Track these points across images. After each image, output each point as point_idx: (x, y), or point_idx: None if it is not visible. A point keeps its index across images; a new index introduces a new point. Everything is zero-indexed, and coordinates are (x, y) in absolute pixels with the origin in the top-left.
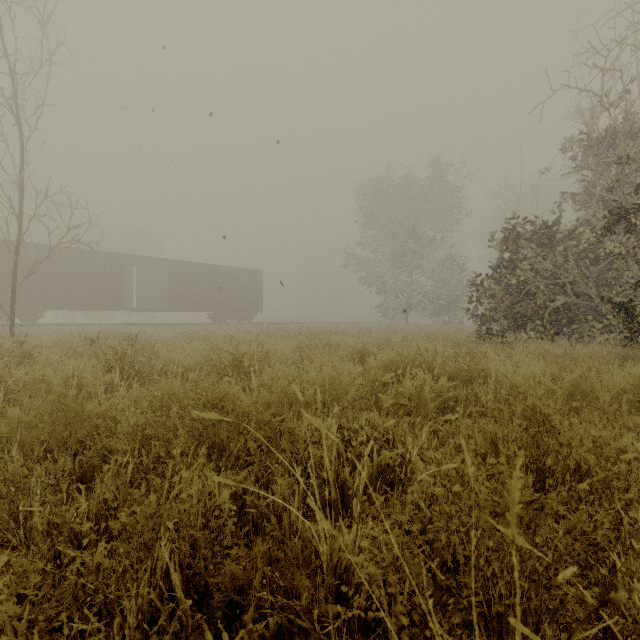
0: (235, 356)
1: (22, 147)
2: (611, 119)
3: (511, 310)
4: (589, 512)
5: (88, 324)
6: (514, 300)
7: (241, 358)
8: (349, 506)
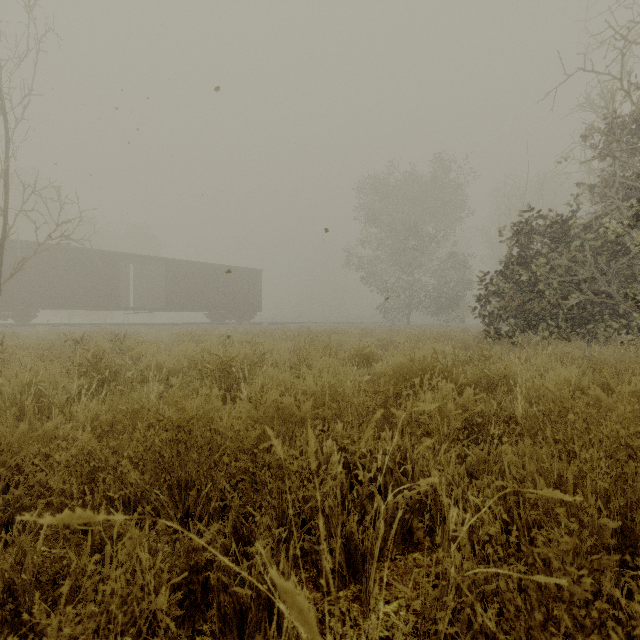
0: (223, 360)
1: (7, 138)
2: (639, 99)
3: (521, 309)
4: None
5: (83, 324)
6: (525, 298)
7: (230, 362)
8: (357, 567)
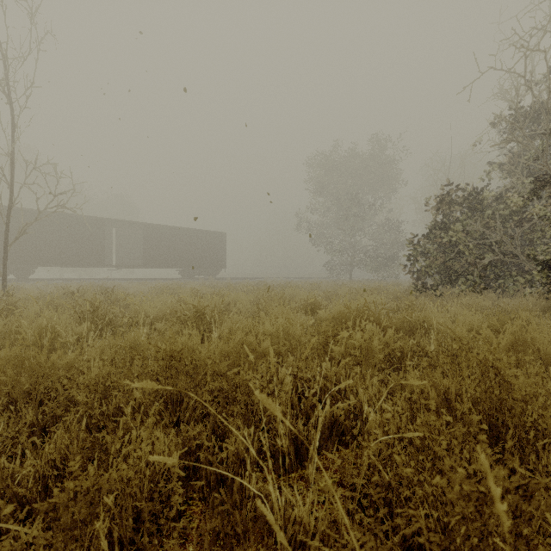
0: (198, 308)
1: (13, 123)
2: (536, 95)
3: (444, 267)
4: (548, 471)
5: (74, 279)
6: (447, 258)
7: (203, 310)
8: (303, 457)
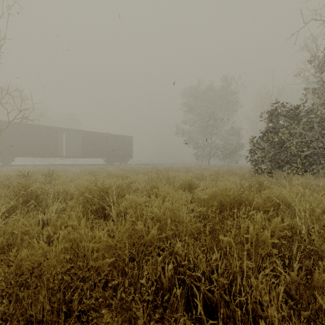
0: (101, 190)
1: None
2: None
3: (273, 157)
4: None
5: (38, 165)
6: (276, 151)
7: (106, 191)
8: None
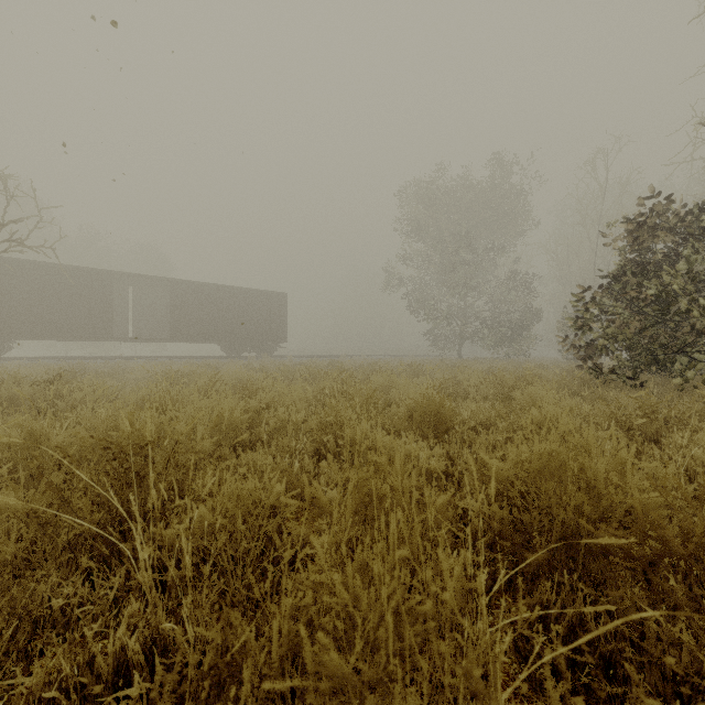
0: (125, 450)
1: None
2: None
3: (637, 338)
4: None
5: (69, 357)
6: (648, 322)
7: (146, 453)
8: None
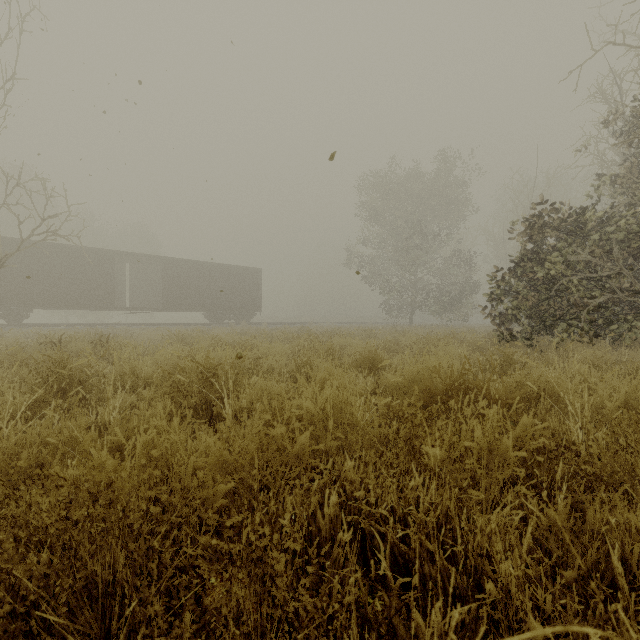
0: (205, 368)
1: None
2: None
3: (536, 309)
4: None
5: (77, 324)
6: (541, 297)
7: (213, 371)
8: None
